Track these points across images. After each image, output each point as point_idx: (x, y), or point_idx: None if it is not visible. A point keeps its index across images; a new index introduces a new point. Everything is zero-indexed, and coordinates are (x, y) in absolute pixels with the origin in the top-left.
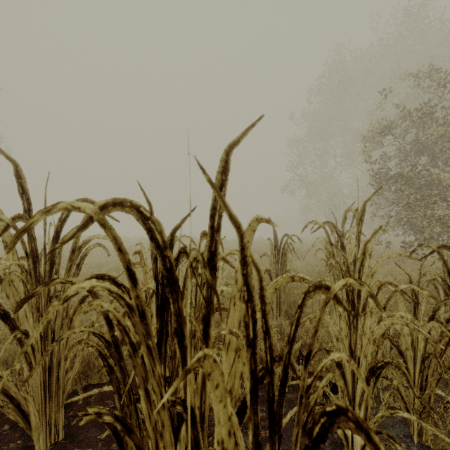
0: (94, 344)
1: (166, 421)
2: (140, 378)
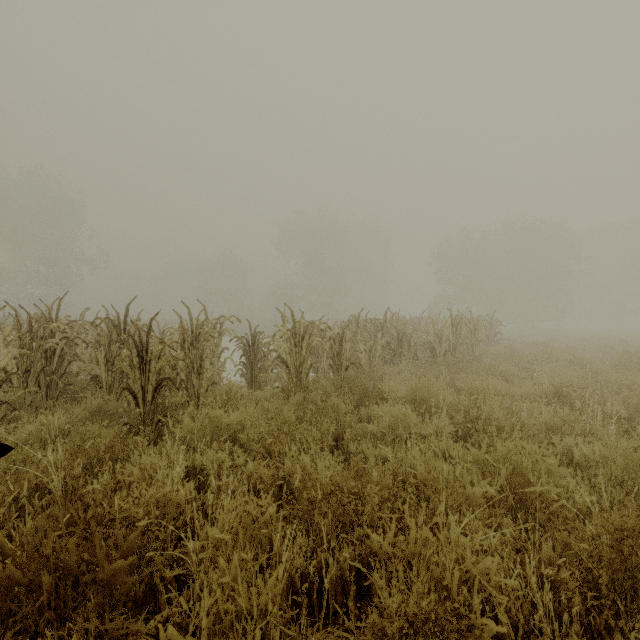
0: None
1: None
2: None
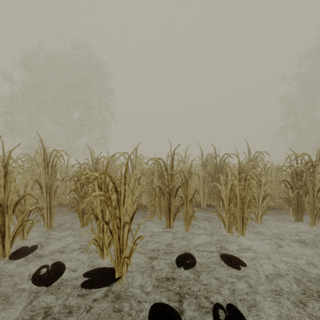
0: (290, 177)
1: (311, 185)
2: (307, 178)
